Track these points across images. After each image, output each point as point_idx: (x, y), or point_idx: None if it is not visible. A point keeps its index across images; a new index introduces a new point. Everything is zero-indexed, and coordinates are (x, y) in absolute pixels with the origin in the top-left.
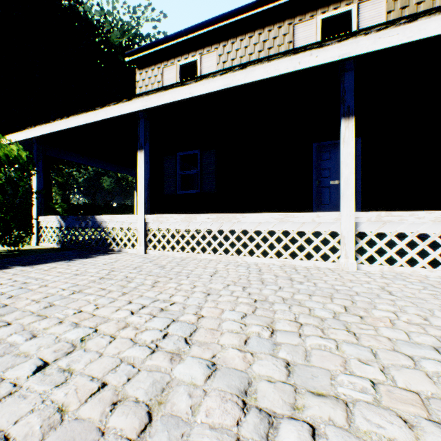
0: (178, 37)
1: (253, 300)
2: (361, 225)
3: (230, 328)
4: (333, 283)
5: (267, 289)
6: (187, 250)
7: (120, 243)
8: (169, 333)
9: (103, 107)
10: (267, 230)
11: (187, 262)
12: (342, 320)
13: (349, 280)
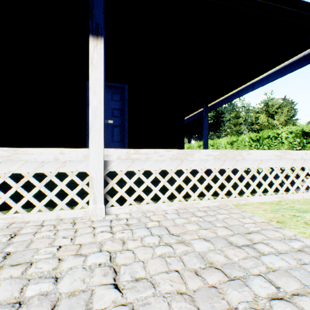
0: None
1: None
2: (112, 164)
3: None
4: (38, 271)
5: None
6: None
7: None
8: None
9: None
10: None
11: None
12: None
13: (77, 249)
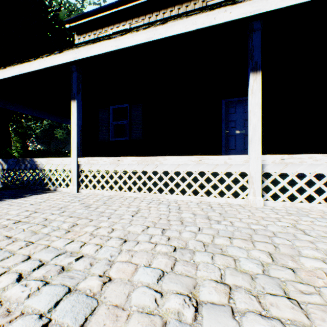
0: (111, 8)
1: (172, 248)
2: (267, 166)
3: (141, 303)
4: (248, 221)
5: (187, 232)
6: (115, 189)
7: (56, 183)
8: (51, 323)
9: (36, 58)
10: (185, 171)
11: (114, 200)
12: (275, 277)
13: (261, 218)
